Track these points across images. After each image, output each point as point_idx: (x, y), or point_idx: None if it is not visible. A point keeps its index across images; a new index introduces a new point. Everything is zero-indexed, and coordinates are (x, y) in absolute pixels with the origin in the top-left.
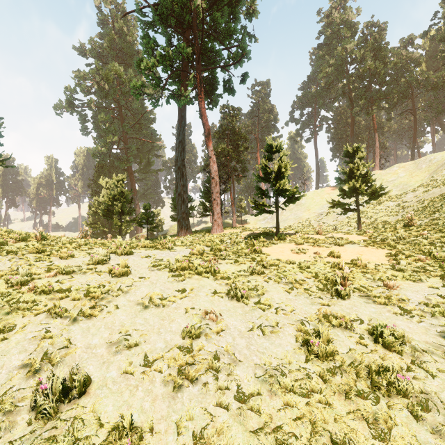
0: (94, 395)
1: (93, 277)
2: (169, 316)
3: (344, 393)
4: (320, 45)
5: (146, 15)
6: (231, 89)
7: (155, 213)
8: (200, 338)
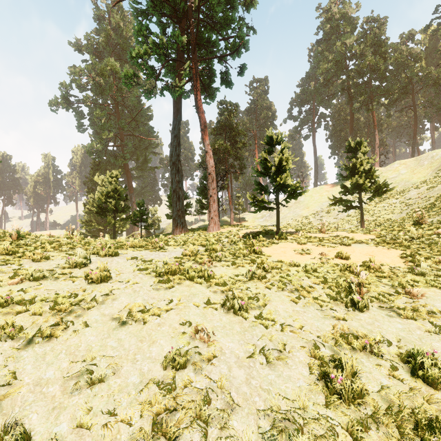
0: None
1: (66, 283)
2: (149, 336)
3: None
4: (318, 41)
5: (139, 2)
6: (229, 81)
7: (152, 210)
8: (186, 369)
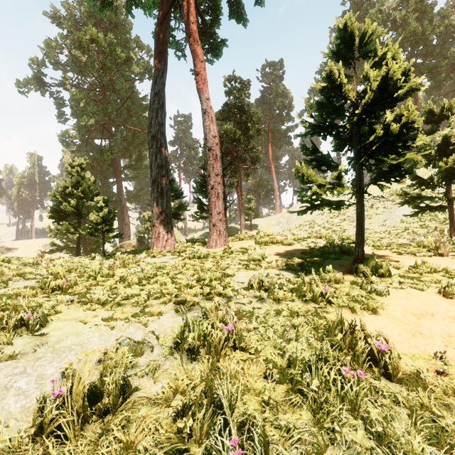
0: None
1: None
2: None
3: None
4: (345, 13)
5: None
6: (242, 12)
7: (145, 216)
8: None
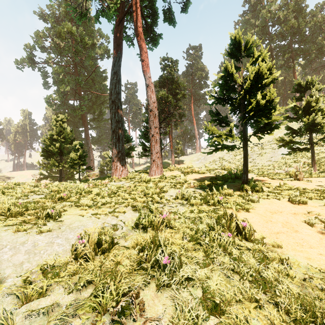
0: None
1: None
2: None
3: None
4: (245, 12)
5: None
6: (172, 17)
7: (105, 154)
8: None
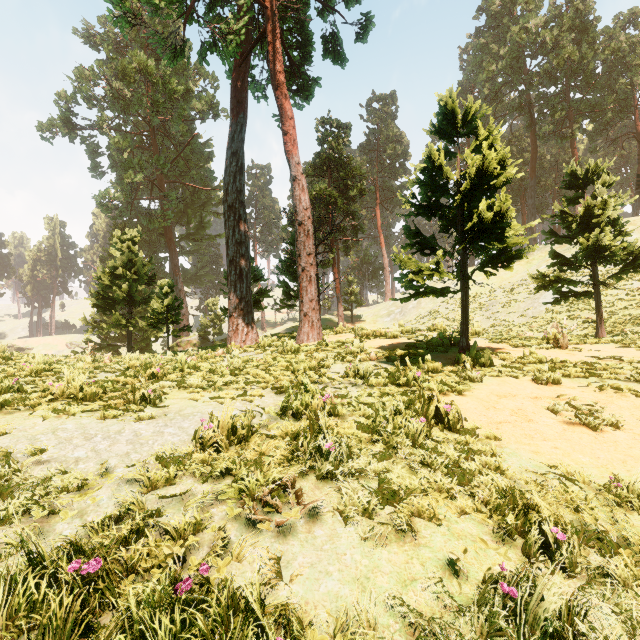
0: None
1: None
2: None
3: None
4: (479, 30)
5: None
6: (339, 51)
7: (209, 304)
8: None
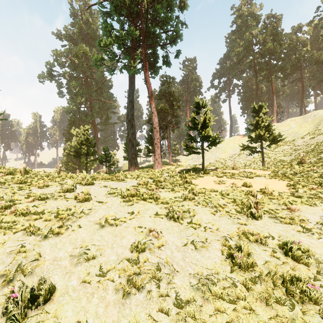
0: (57, 302)
1: (62, 202)
2: (120, 234)
3: (264, 299)
4: (233, 31)
5: (105, 7)
6: (168, 62)
7: (112, 154)
8: (145, 252)
